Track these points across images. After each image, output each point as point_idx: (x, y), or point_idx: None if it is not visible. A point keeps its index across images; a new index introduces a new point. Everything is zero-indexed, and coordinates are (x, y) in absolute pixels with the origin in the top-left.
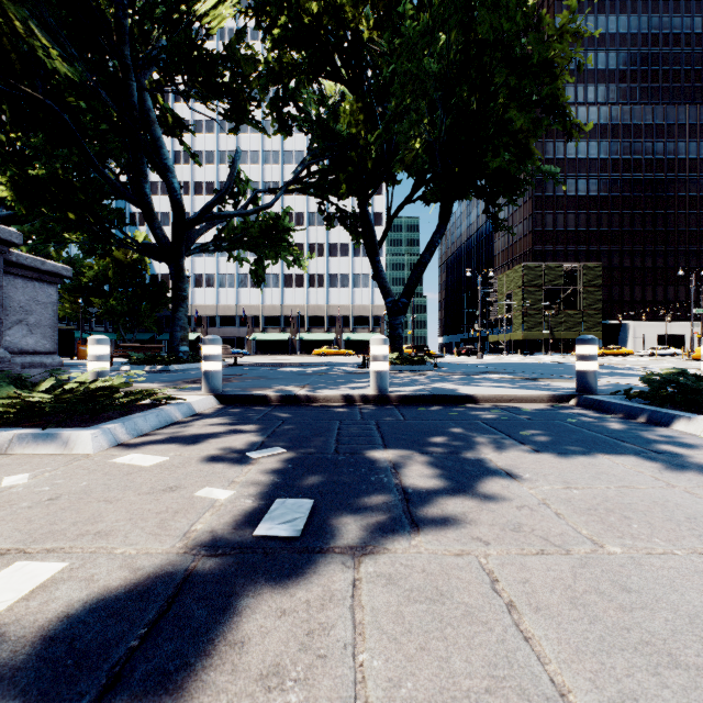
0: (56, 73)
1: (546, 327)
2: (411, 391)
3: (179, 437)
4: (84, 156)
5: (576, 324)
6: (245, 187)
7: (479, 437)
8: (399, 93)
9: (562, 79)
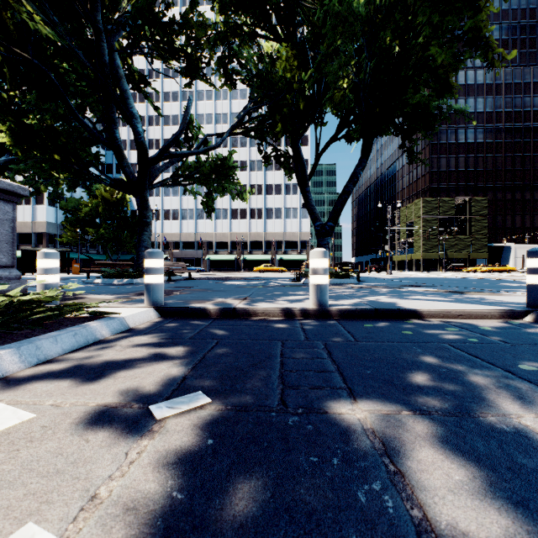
0: (44, 39)
1: (441, 249)
2: (350, 305)
3: (84, 367)
4: (66, 107)
5: (465, 246)
6: (197, 132)
7: (472, 374)
8: (330, 33)
9: (486, 10)
